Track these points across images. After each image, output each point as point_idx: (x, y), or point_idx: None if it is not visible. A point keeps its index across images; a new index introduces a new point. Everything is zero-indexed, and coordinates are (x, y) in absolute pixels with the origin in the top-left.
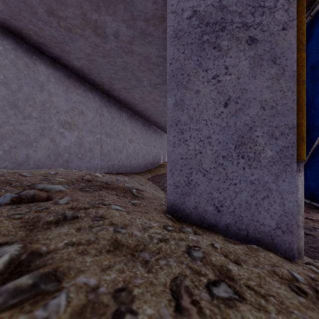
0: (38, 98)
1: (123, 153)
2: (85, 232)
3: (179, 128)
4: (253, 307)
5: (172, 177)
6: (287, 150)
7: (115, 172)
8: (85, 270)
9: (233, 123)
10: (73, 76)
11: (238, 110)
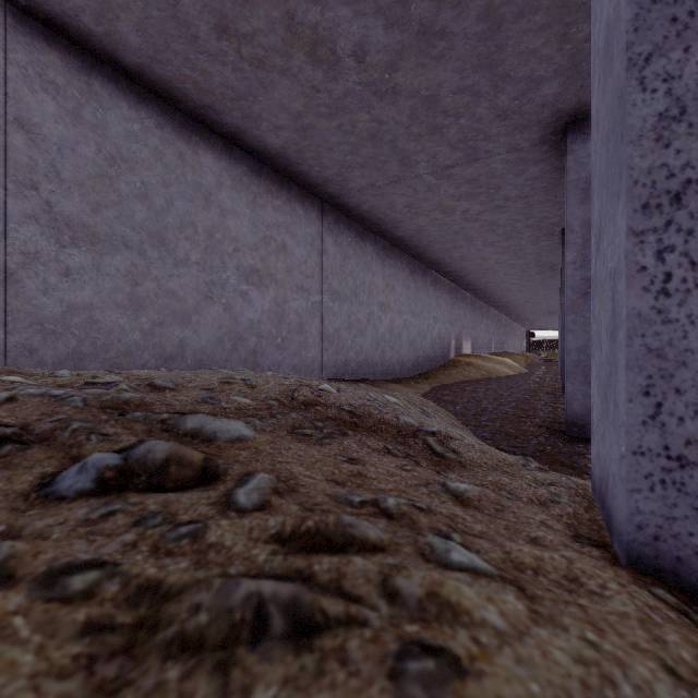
0: (201, 223)
1: (368, 335)
2: None
3: (692, 214)
4: None
5: (655, 421)
6: None
7: (350, 378)
8: None
9: None
10: (266, 170)
11: None
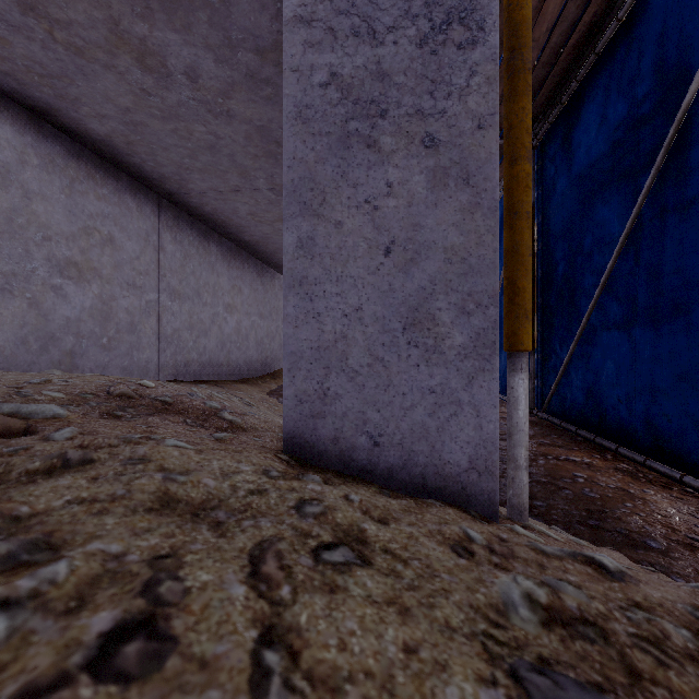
0: None
1: (212, 336)
2: (108, 482)
3: (305, 292)
4: (380, 573)
5: (293, 384)
6: (486, 334)
7: (192, 379)
8: (103, 535)
9: (400, 286)
10: (88, 154)
11: (408, 262)
